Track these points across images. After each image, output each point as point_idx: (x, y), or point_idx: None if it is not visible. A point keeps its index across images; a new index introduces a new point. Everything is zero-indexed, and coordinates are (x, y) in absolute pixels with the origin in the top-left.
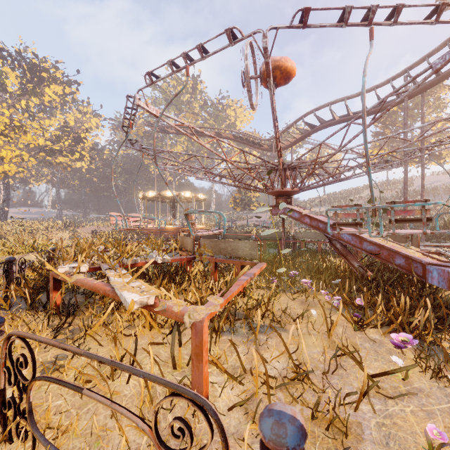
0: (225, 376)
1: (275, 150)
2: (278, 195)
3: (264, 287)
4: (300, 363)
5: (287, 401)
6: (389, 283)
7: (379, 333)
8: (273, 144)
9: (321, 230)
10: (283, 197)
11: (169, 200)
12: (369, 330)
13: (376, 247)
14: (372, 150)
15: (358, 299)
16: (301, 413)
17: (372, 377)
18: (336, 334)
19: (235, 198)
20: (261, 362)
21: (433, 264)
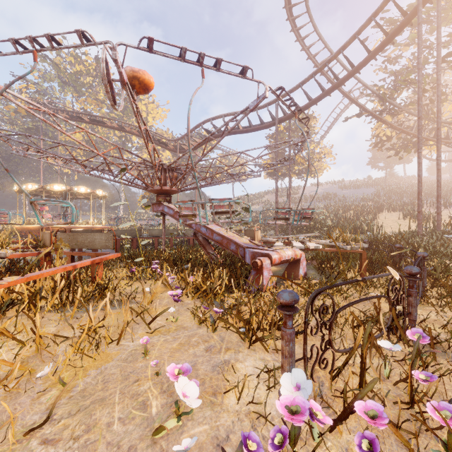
0: (20, 345)
1: (180, 151)
2: (158, 193)
3: (128, 277)
4: (103, 325)
5: (70, 351)
6: (228, 265)
7: (194, 299)
8: (177, 145)
9: (188, 225)
10: (163, 195)
11: (60, 196)
12: (188, 298)
13: (221, 237)
14: (266, 161)
15: (191, 277)
16: (75, 356)
17: (150, 324)
18: (159, 304)
19: (144, 197)
20: (69, 330)
21: (248, 247)
